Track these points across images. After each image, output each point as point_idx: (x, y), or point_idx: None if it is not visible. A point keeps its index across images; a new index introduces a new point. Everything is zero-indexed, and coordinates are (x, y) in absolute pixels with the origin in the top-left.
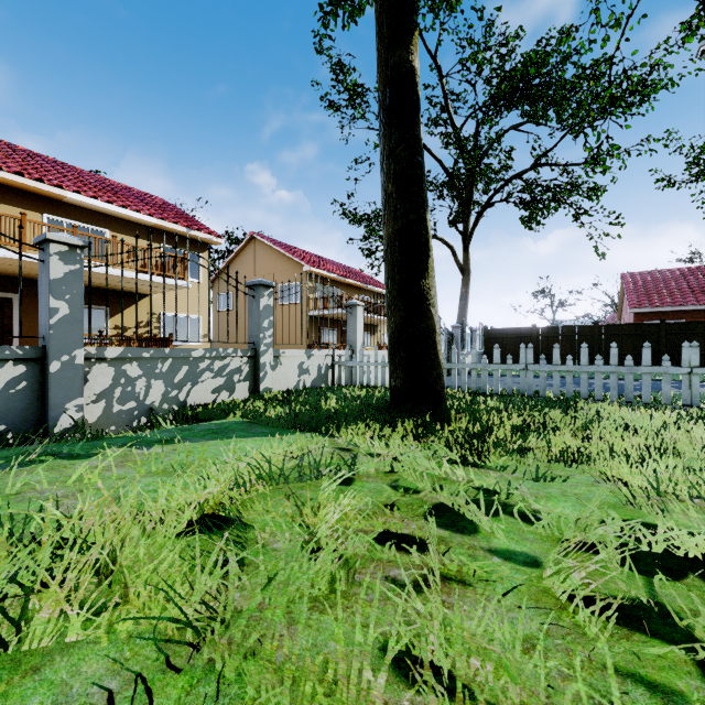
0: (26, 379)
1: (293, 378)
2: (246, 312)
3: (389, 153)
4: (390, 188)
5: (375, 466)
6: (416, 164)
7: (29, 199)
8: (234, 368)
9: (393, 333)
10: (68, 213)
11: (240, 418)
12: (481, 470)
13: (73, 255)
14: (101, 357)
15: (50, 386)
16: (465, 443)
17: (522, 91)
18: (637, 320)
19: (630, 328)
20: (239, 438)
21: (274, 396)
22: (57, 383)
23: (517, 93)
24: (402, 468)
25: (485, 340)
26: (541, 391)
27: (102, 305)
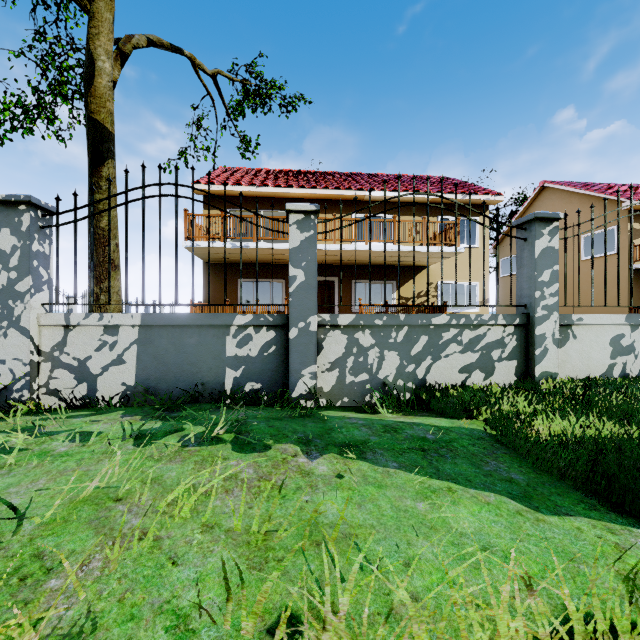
0: (275, 344)
1: (599, 360)
2: None
3: None
4: None
5: None
6: None
7: (344, 206)
8: (491, 340)
9: None
10: (367, 209)
11: (483, 423)
12: None
13: (307, 221)
14: (334, 324)
15: (289, 351)
16: None
17: None
18: None
19: None
20: (451, 483)
21: (557, 388)
22: (295, 349)
23: None
24: None
25: None
26: None
27: (391, 280)
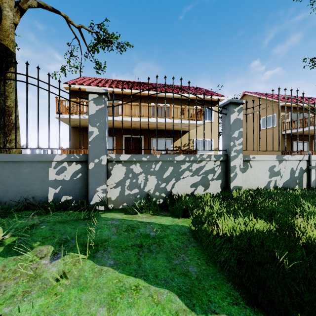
0: (81, 172)
1: (263, 179)
2: None
3: None
4: None
5: None
6: None
7: (146, 99)
8: (208, 169)
9: None
10: (159, 101)
11: (191, 221)
12: None
13: (100, 99)
14: (118, 160)
15: (89, 176)
16: None
17: None
18: None
19: None
20: (141, 281)
21: (239, 196)
22: (92, 175)
23: None
24: None
25: None
26: None
27: (170, 137)
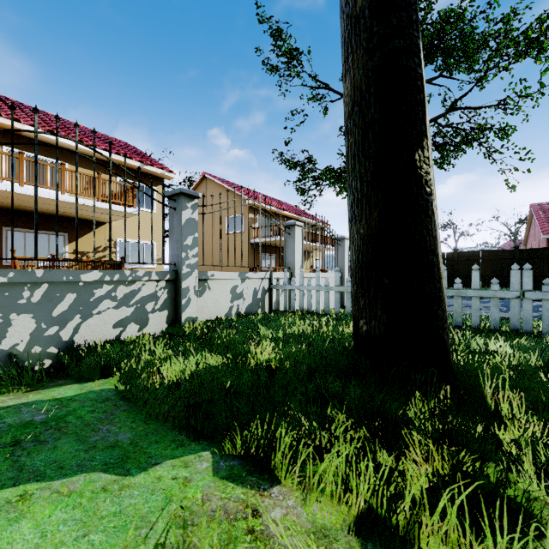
0: None
1: (224, 304)
2: (199, 240)
3: None
4: (359, 3)
5: None
6: None
7: None
8: (146, 294)
9: (365, 243)
10: (28, 146)
11: (118, 379)
12: None
13: None
14: None
15: None
16: None
17: (437, 47)
18: None
19: None
20: (31, 485)
21: (193, 331)
22: None
23: (433, 47)
24: None
25: None
26: (545, 327)
27: (62, 232)
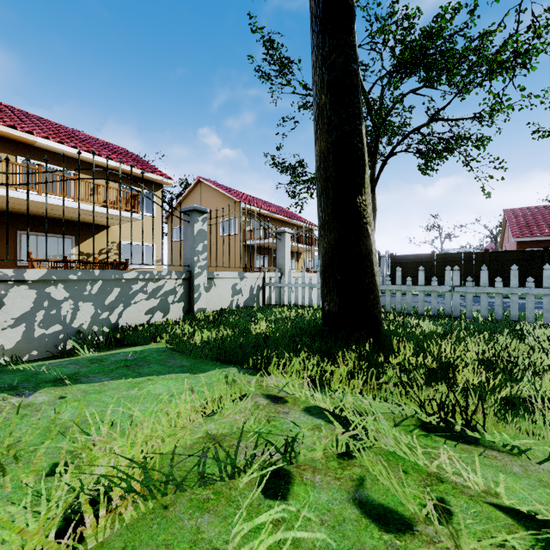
0: None
1: (227, 298)
2: None
3: (322, 62)
4: (323, 99)
5: (322, 448)
6: (352, 72)
7: (4, 144)
8: (168, 289)
9: (327, 253)
10: (39, 156)
11: (165, 343)
12: (484, 453)
13: None
14: (20, 279)
15: None
16: (425, 387)
17: (420, 60)
18: (519, 247)
19: (517, 254)
20: (150, 376)
21: (206, 316)
22: None
23: (416, 61)
24: (362, 446)
25: (391, 265)
26: (468, 313)
27: (69, 235)
